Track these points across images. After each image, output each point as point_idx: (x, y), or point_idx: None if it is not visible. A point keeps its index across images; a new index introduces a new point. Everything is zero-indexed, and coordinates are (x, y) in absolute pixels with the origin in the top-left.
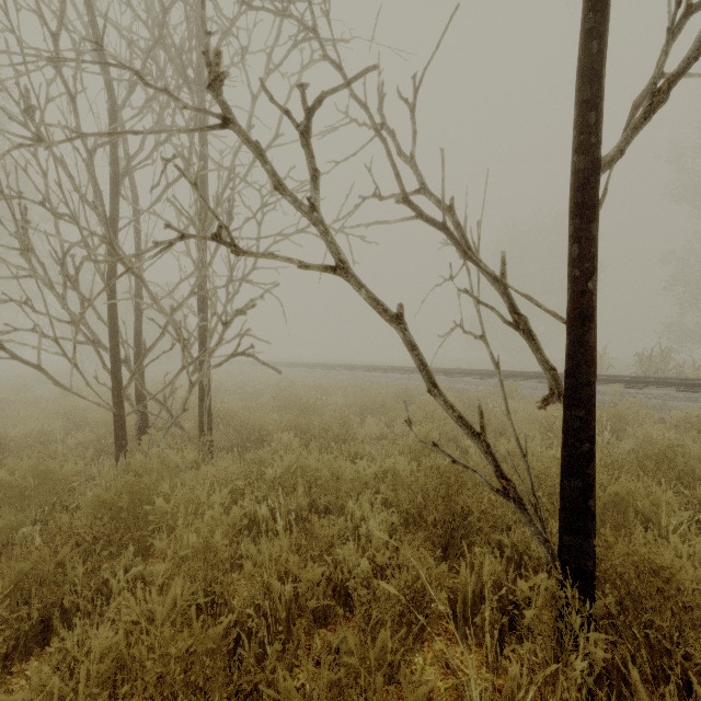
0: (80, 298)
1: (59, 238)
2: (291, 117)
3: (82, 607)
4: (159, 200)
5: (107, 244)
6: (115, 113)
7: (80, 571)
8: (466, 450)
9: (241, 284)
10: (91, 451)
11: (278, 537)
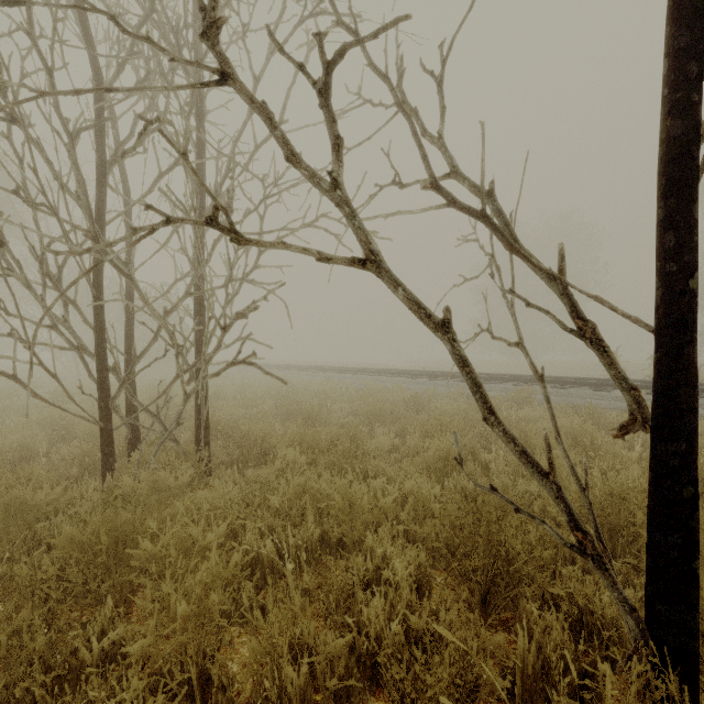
0: (63, 299)
1: (35, 231)
2: (306, 72)
3: (38, 697)
4: (151, 192)
5: (92, 239)
6: (102, 94)
7: (40, 643)
8: (485, 464)
9: (241, 284)
10: (76, 468)
11: (286, 579)
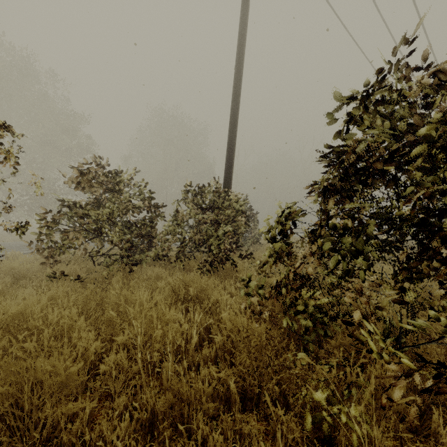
0: None
1: None
2: None
3: None
4: None
5: None
6: None
7: None
8: None
9: None
10: None
11: None
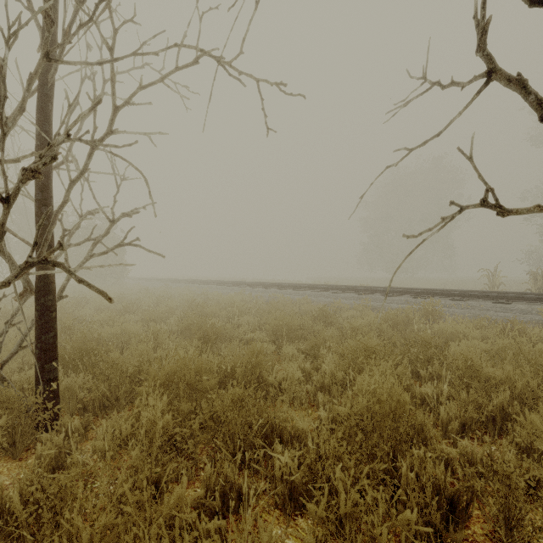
0: None
1: None
2: None
3: None
4: None
5: None
6: None
7: None
8: (420, 399)
9: (91, 156)
10: None
11: None
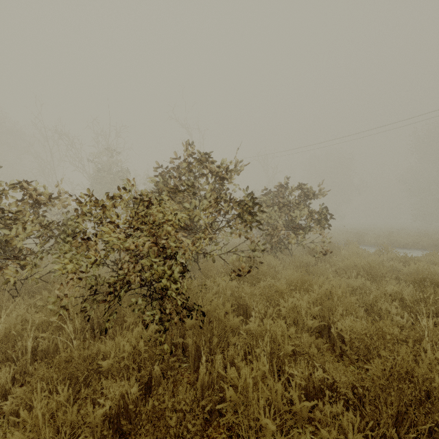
0: None
1: None
2: None
3: None
4: None
5: None
6: None
7: None
8: None
9: None
10: None
11: None
